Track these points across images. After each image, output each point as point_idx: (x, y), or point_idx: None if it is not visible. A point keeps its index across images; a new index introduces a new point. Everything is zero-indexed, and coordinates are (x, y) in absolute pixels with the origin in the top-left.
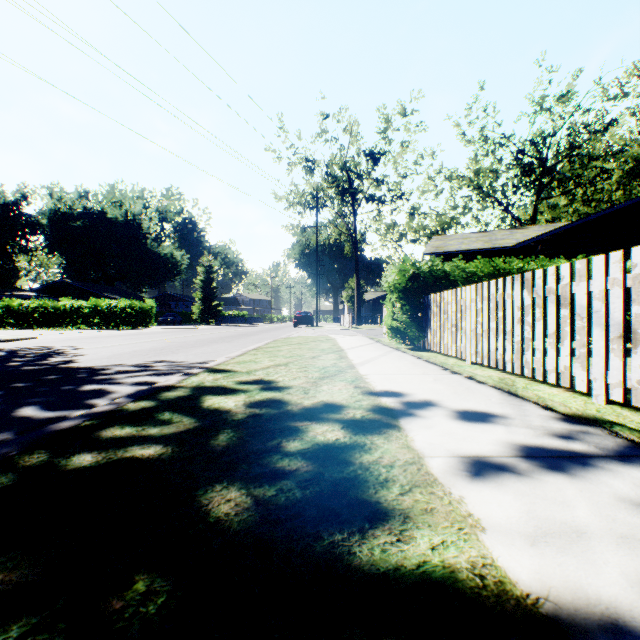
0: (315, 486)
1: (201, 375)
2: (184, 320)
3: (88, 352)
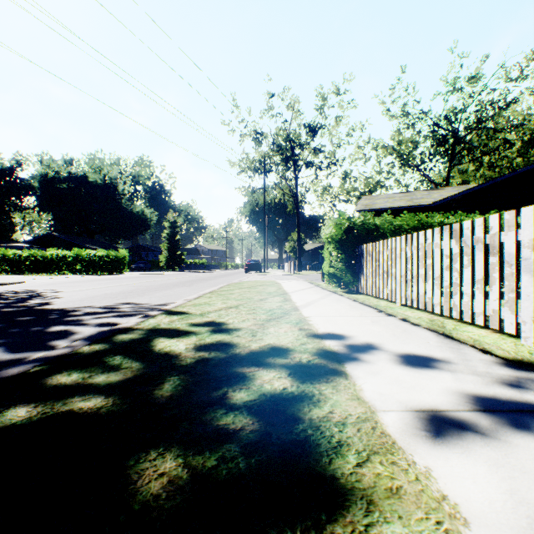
0: (261, 453)
1: (158, 317)
2: (153, 267)
3: (65, 295)
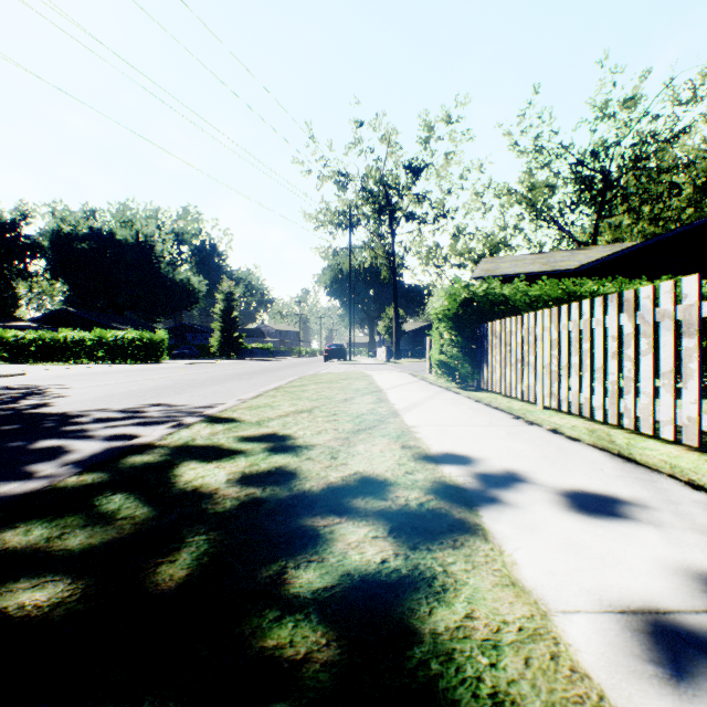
0: None
1: (195, 427)
2: (202, 354)
3: (74, 392)
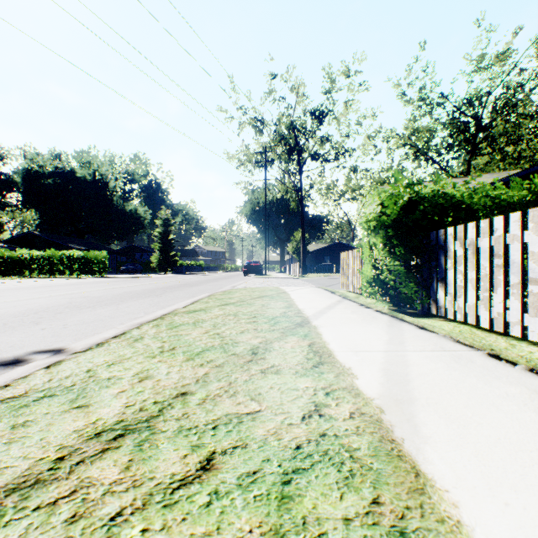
0: None
1: None
2: (147, 269)
3: None
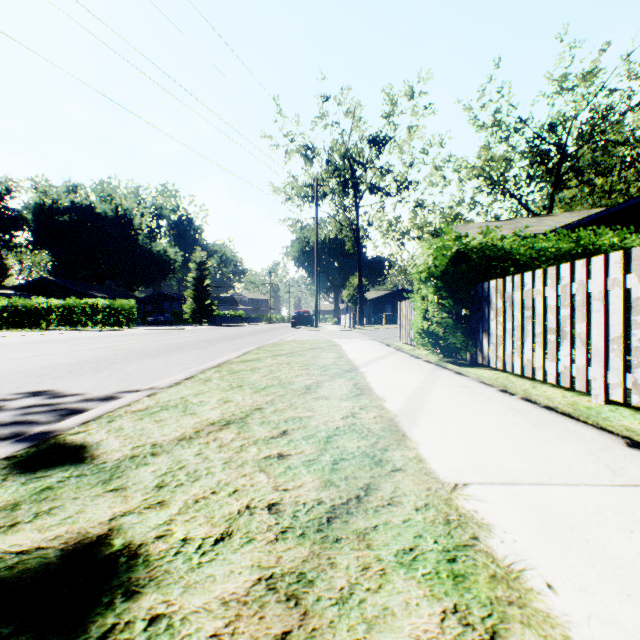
0: None
1: None
2: (178, 320)
3: None
